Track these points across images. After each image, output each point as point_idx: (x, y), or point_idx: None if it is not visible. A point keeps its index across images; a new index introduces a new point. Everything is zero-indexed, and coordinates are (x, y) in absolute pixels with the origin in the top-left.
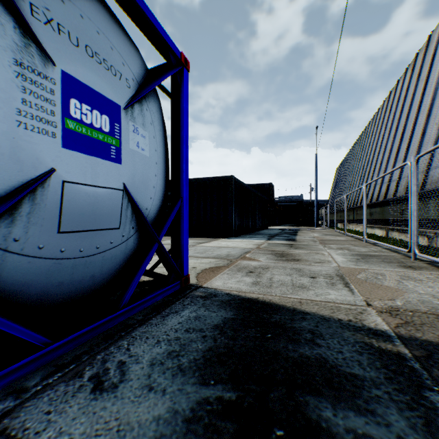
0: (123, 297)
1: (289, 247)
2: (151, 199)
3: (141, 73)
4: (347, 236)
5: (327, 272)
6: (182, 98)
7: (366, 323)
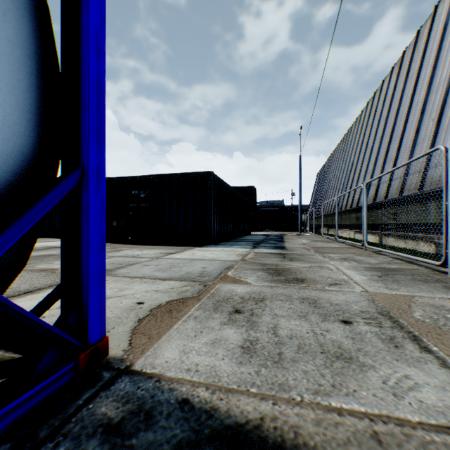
0: None
1: (282, 259)
2: None
3: None
4: (339, 243)
5: (360, 307)
6: None
7: None
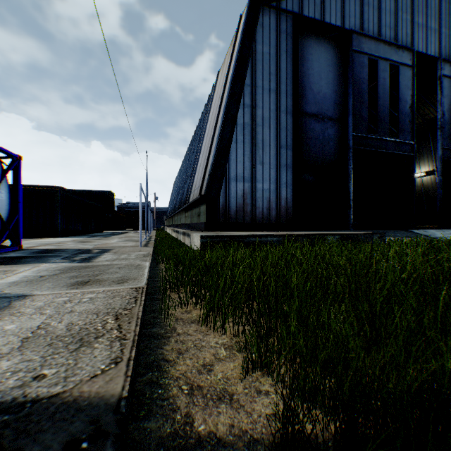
0: None
1: (96, 240)
2: (6, 214)
3: (1, 168)
4: (149, 235)
5: (96, 244)
6: (19, 172)
7: (86, 248)
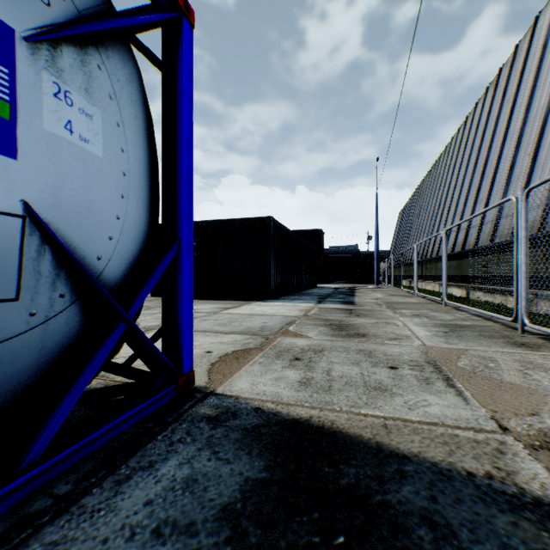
0: (31, 444)
1: (348, 315)
2: (111, 240)
3: None
4: (419, 298)
5: (411, 357)
6: (179, 69)
7: (523, 482)
